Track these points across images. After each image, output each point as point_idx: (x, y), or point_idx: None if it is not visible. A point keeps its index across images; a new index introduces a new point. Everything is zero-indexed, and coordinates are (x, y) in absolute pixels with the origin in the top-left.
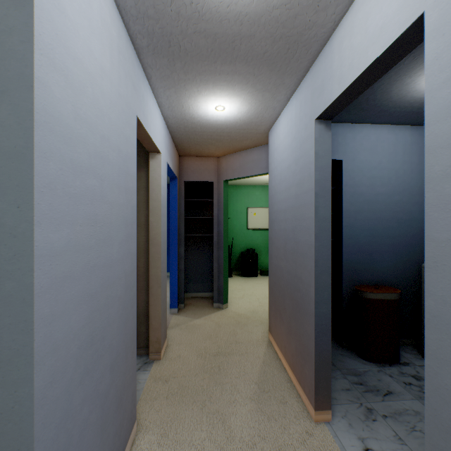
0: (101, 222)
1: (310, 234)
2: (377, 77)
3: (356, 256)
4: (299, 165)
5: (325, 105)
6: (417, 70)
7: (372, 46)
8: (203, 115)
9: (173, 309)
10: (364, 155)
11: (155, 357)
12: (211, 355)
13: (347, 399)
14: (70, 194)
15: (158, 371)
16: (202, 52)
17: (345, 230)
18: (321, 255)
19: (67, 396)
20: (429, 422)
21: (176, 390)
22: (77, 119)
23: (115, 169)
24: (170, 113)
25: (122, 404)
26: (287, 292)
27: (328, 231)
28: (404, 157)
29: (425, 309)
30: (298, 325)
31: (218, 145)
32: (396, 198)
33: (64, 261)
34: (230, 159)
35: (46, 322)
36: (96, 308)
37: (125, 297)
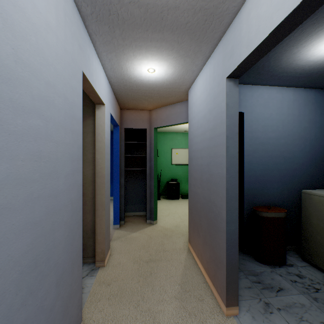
0: (46, 158)
1: (222, 168)
2: (279, 40)
3: (254, 184)
4: (212, 115)
5: (235, 65)
6: (303, 42)
7: (277, 12)
8: (138, 76)
9: (116, 225)
10: (259, 109)
11: (100, 265)
12: (144, 262)
13: (249, 296)
14: (9, 131)
15: (103, 276)
16: (136, 21)
17: (245, 165)
18: (231, 184)
19: (5, 321)
20: None
21: (116, 292)
22: (18, 62)
23: (61, 113)
24: (112, 74)
25: (68, 311)
26: (203, 213)
27: (236, 166)
28: (288, 111)
29: None
30: (212, 238)
31: (150, 101)
32: (282, 141)
33: (2, 194)
34: (159, 112)
35: None
36: (40, 234)
37: (71, 221)
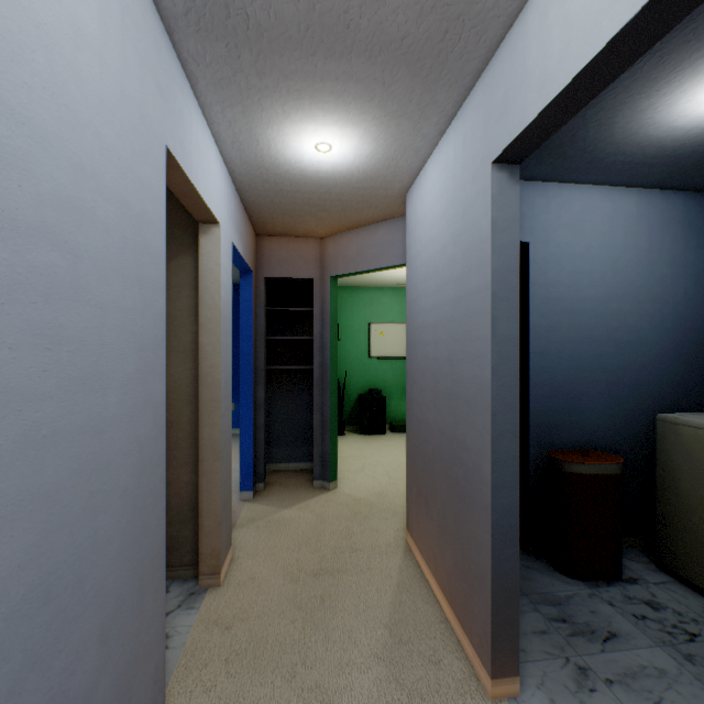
0: (75, 342)
1: (482, 366)
2: (614, 73)
3: (551, 401)
4: (460, 247)
5: (512, 134)
6: (662, 84)
7: (611, 7)
8: (294, 161)
9: (246, 493)
10: (563, 235)
11: (209, 582)
12: (309, 575)
13: (542, 652)
14: None
15: (214, 608)
16: (289, 31)
17: (533, 359)
18: (502, 403)
19: None
20: None
21: (244, 646)
22: (1, 113)
23: (114, 238)
24: (237, 155)
25: (130, 696)
26: (440, 466)
27: (514, 361)
28: (626, 239)
29: None
30: (459, 524)
31: (322, 217)
32: (614, 306)
33: None
34: (341, 241)
35: None
36: (59, 522)
37: (137, 489)
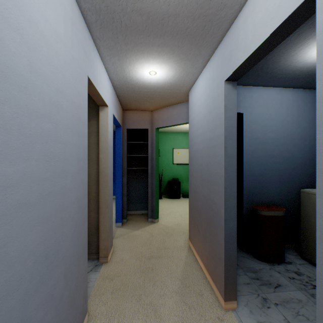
0: (56, 158)
1: (221, 167)
2: (273, 46)
3: (253, 183)
4: (212, 116)
5: (233, 69)
6: (300, 45)
7: (271, 20)
8: (140, 78)
9: (118, 223)
10: (259, 109)
11: (103, 261)
12: (146, 258)
13: (247, 291)
14: (25, 134)
15: (106, 271)
16: (139, 27)
17: (245, 165)
18: (229, 183)
19: (22, 304)
20: (320, 319)
21: (119, 287)
22: (33, 72)
23: (69, 116)
24: (115, 76)
25: (75, 302)
26: (203, 211)
27: (234, 165)
28: (287, 111)
29: (317, 227)
30: (211, 236)
31: (152, 102)
32: (282, 141)
33: (19, 191)
34: (160, 112)
35: (0, 244)
36: (51, 228)
37: (77, 217)
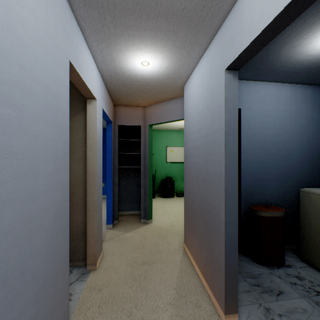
0: (20, 154)
1: (220, 166)
2: (286, 24)
3: (251, 182)
4: (210, 110)
5: (235, 55)
6: (305, 33)
7: None
8: (131, 70)
9: (109, 225)
10: (257, 105)
11: (91, 268)
12: (138, 264)
13: (248, 301)
14: None
15: (94, 280)
16: (129, 5)
17: (243, 163)
18: (230, 184)
19: None
20: None
21: (107, 299)
22: None
23: (41, 103)
24: (104, 67)
25: None
26: (200, 213)
27: (236, 163)
28: (285, 107)
29: None
30: (209, 240)
31: (144, 97)
32: (280, 138)
33: None
34: (153, 108)
35: None
36: (11, 245)
37: (54, 226)
